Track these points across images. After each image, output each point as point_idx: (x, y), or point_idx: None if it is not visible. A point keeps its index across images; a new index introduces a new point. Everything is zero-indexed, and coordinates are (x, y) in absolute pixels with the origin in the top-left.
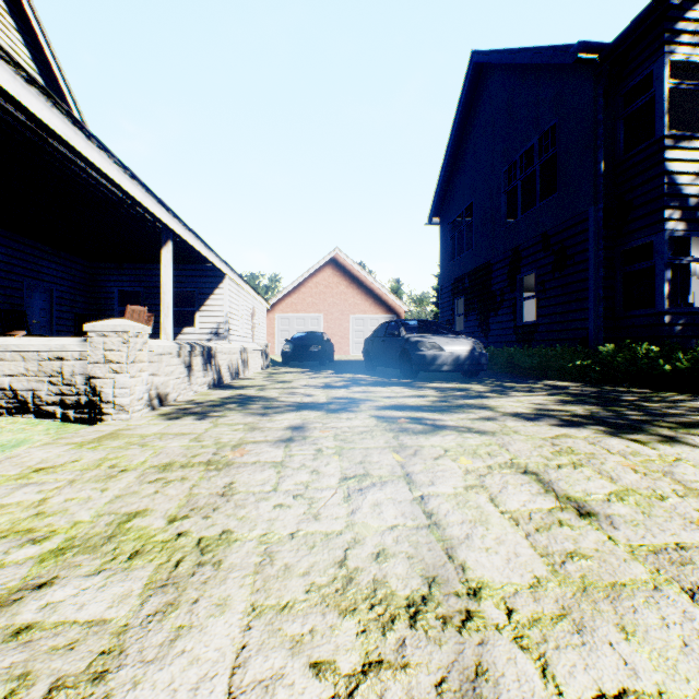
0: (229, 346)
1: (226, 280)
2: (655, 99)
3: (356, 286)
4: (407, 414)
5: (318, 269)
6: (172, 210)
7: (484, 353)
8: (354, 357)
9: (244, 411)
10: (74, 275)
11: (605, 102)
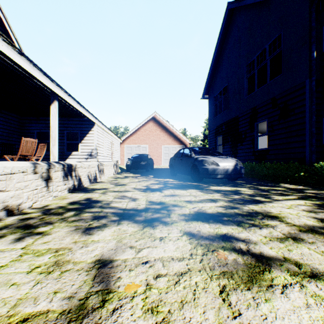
0: (88, 163)
1: (95, 126)
2: None
3: (165, 131)
4: (214, 229)
5: (146, 122)
6: (54, 81)
7: (242, 167)
8: (164, 166)
9: (72, 223)
10: (11, 123)
11: (315, 16)
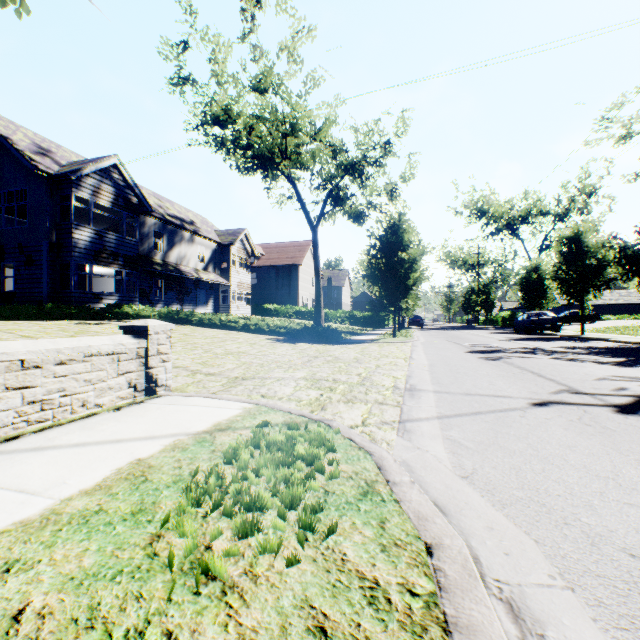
0: None
1: None
2: (71, 207)
3: None
4: None
5: None
6: None
7: None
8: None
9: None
10: None
11: (52, 195)
